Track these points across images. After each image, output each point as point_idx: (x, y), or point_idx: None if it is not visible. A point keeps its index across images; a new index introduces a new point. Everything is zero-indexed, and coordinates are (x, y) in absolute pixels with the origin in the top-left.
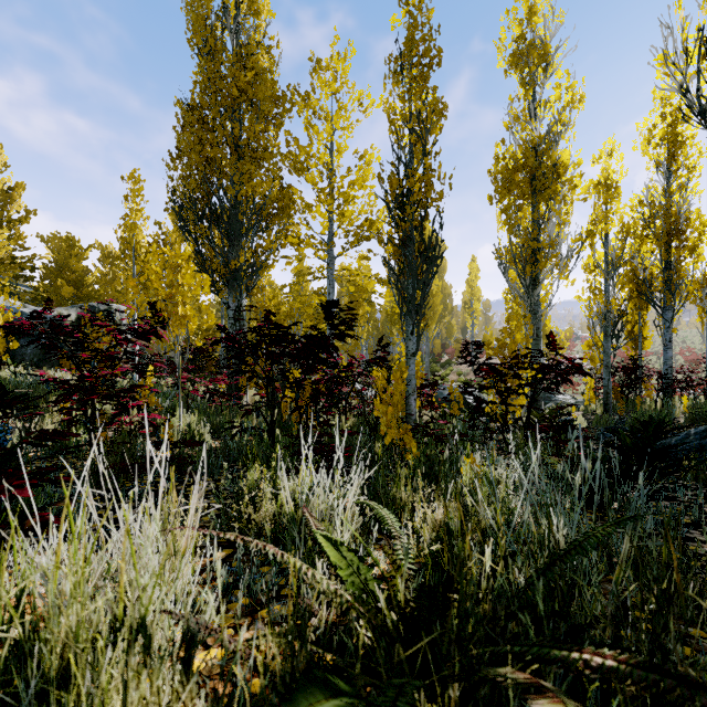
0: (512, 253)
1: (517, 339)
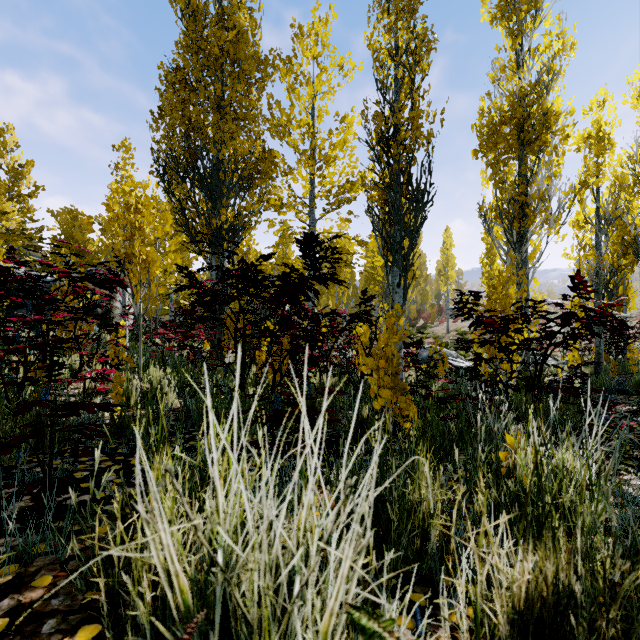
0: (497, 209)
1: (510, 294)
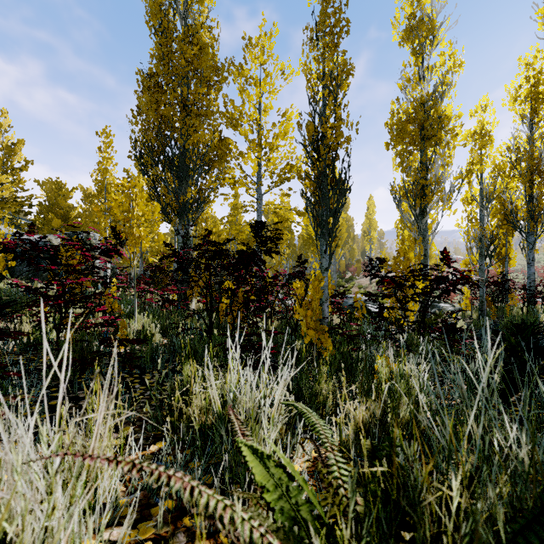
0: (404, 189)
1: (410, 257)
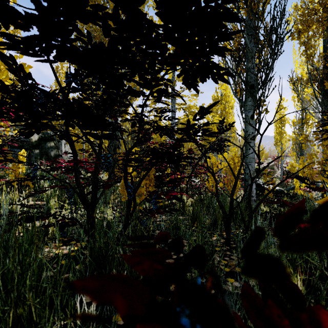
0: (308, 75)
1: None
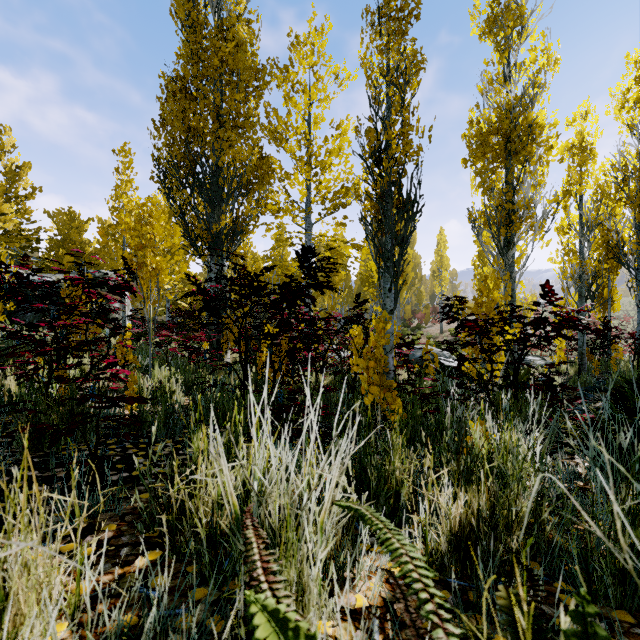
0: (486, 215)
1: (495, 298)
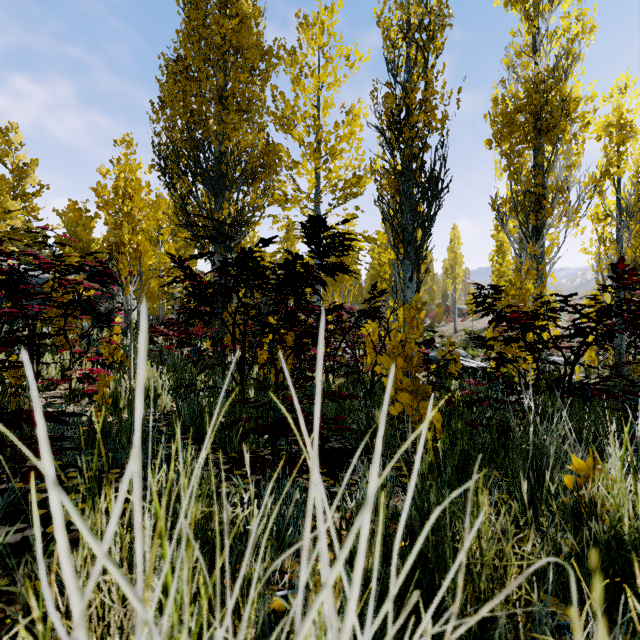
0: (512, 201)
1: (528, 290)
